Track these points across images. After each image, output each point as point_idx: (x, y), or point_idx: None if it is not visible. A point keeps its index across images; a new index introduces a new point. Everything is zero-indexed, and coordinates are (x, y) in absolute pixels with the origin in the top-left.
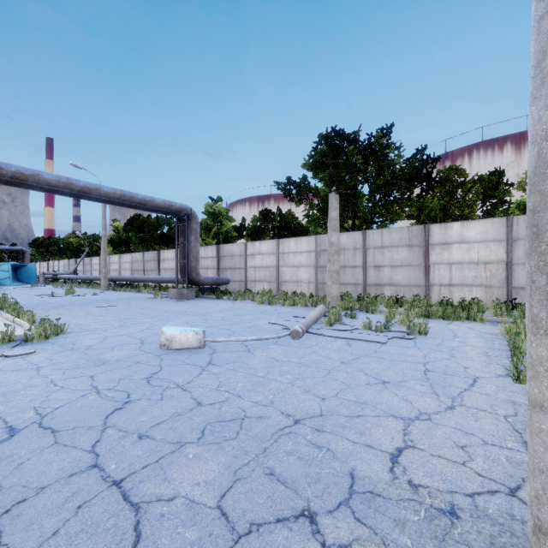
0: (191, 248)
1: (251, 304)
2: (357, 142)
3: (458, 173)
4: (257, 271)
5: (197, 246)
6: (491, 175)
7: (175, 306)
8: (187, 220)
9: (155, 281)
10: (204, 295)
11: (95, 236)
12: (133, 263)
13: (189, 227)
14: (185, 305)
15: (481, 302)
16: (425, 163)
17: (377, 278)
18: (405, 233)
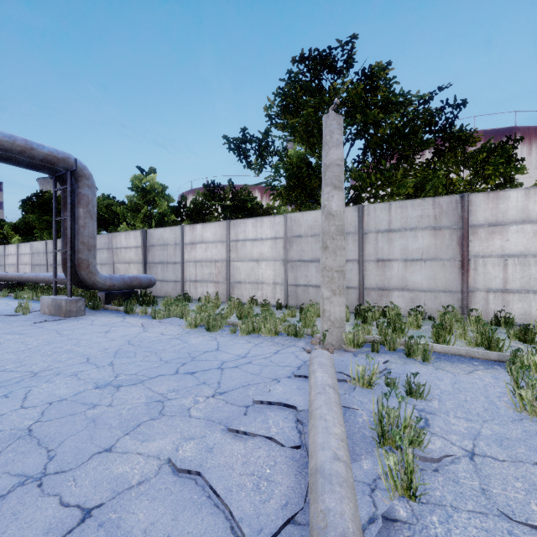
0: (78, 229)
1: (175, 328)
2: (352, 65)
3: (474, 135)
4: (198, 267)
5: (90, 225)
6: (501, 147)
7: (9, 340)
8: (69, 180)
9: (46, 281)
10: (107, 306)
11: (1, 222)
12: (33, 255)
13: (76, 192)
14: (36, 335)
15: None
16: (439, 113)
17: (380, 279)
18: (428, 208)
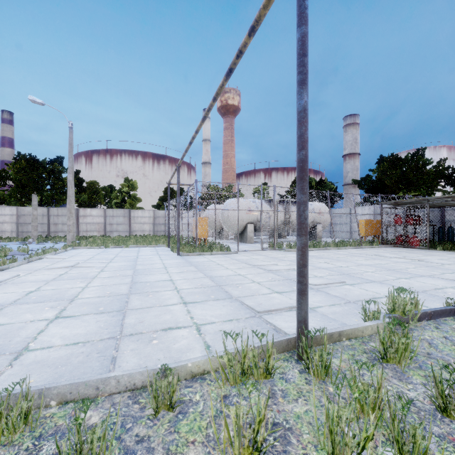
0: None
1: None
2: (45, 167)
3: (95, 185)
4: None
5: None
6: (110, 187)
7: None
8: None
9: None
10: None
11: None
12: None
13: None
14: None
15: (94, 236)
16: (79, 180)
17: (55, 229)
18: None
